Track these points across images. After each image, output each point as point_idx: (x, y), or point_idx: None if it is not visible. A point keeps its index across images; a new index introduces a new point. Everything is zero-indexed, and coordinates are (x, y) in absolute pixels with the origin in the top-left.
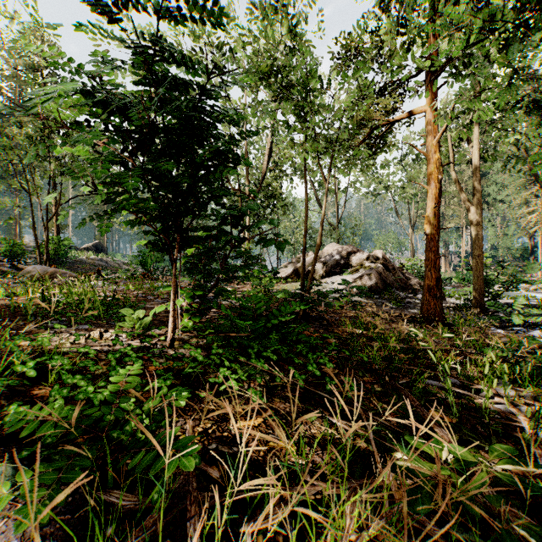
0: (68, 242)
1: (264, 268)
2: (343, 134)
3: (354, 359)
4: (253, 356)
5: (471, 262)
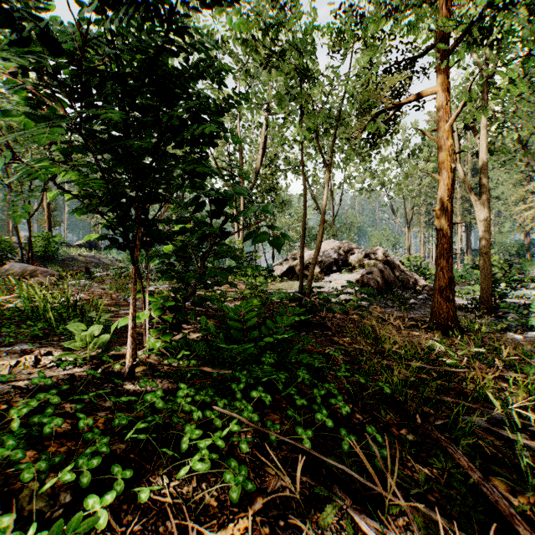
0: (58, 239)
1: (259, 266)
2: (350, 108)
3: (372, 389)
4: (238, 396)
5: (466, 259)
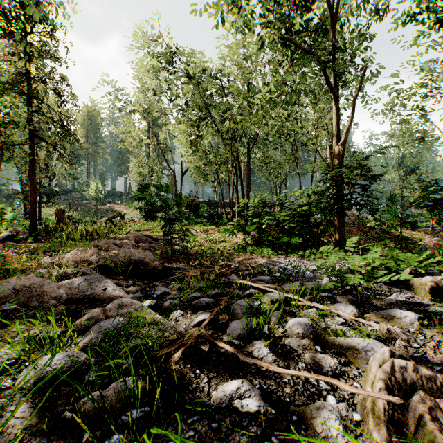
0: None
1: None
2: None
3: None
4: None
5: None
